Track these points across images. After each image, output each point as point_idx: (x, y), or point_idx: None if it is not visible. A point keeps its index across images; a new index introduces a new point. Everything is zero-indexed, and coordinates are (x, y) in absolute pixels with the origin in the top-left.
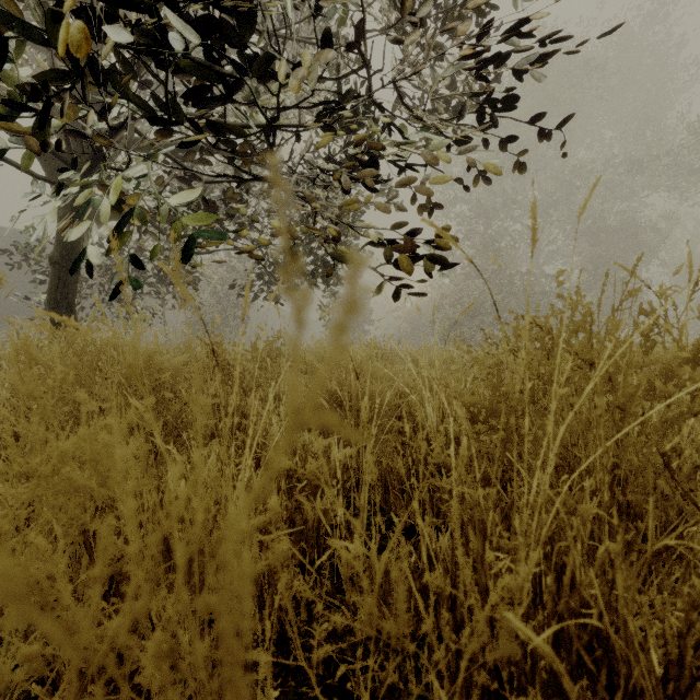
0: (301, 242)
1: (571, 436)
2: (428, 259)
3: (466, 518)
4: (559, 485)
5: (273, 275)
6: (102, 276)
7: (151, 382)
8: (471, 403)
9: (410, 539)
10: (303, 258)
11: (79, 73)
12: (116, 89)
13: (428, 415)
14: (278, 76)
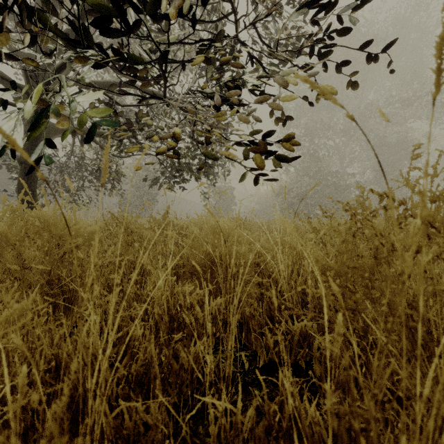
0: (189, 149)
1: (415, 297)
2: (278, 154)
3: (357, 426)
4: (414, 346)
5: (171, 172)
6: (59, 173)
7: (67, 245)
8: (322, 265)
9: (269, 375)
10: (191, 161)
11: (5, 2)
12: (39, 19)
13: (281, 271)
14: (163, 6)
